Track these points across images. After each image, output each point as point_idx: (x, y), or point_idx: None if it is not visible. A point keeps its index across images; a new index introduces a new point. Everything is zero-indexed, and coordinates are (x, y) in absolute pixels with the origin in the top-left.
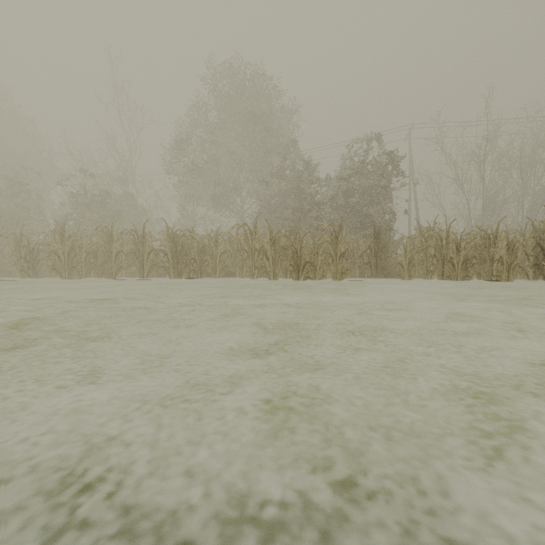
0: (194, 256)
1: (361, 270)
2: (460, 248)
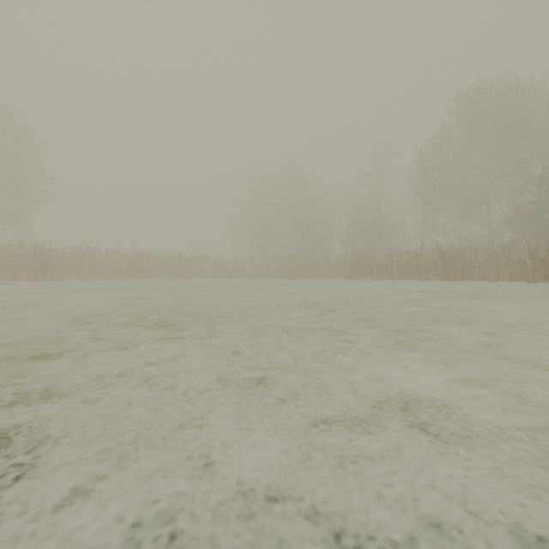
0: (456, 266)
1: None
2: None
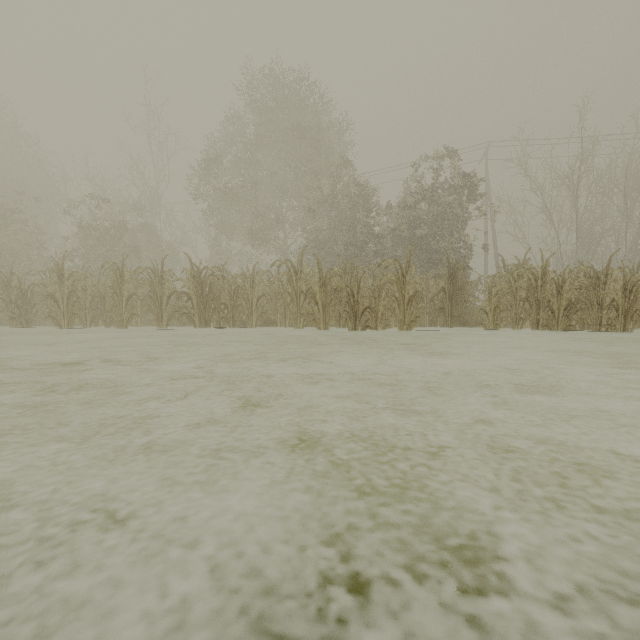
0: (225, 300)
1: (431, 317)
2: (561, 289)
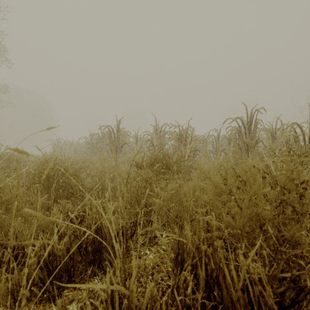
0: None
1: None
2: None
